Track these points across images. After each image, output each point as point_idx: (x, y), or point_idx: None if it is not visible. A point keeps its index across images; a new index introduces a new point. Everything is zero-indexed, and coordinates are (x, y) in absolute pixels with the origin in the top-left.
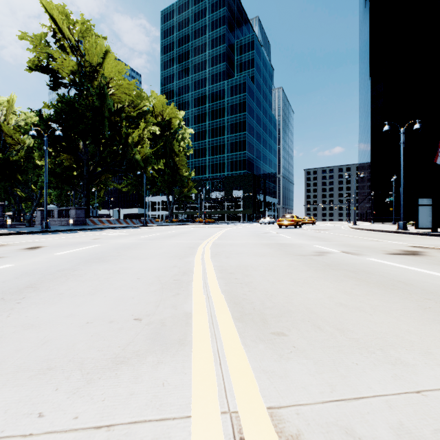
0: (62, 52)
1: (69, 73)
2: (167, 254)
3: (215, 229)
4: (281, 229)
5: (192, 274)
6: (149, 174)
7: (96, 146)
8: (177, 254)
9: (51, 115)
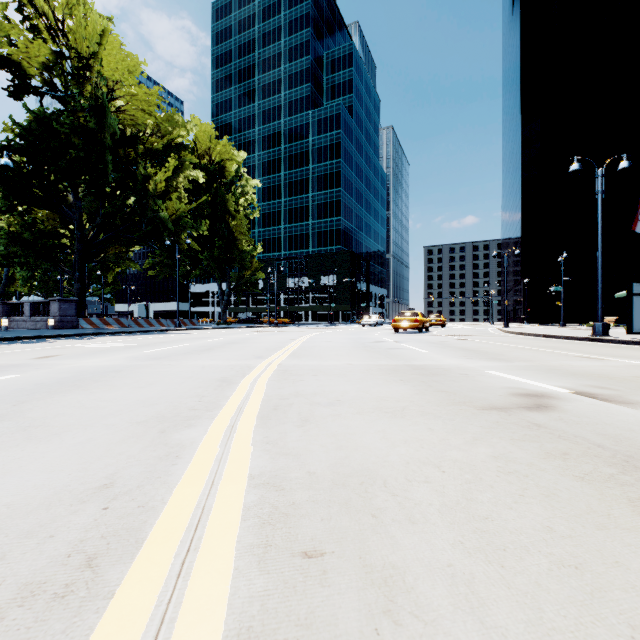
0: (34, 38)
1: (40, 67)
2: (142, 410)
3: (291, 336)
4: (399, 334)
5: (115, 584)
6: (185, 246)
7: (98, 198)
8: (171, 410)
9: (10, 141)
